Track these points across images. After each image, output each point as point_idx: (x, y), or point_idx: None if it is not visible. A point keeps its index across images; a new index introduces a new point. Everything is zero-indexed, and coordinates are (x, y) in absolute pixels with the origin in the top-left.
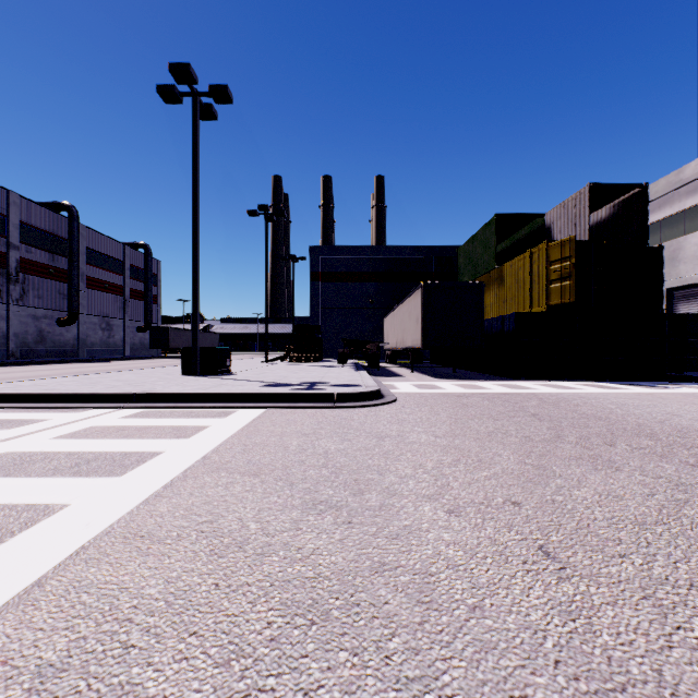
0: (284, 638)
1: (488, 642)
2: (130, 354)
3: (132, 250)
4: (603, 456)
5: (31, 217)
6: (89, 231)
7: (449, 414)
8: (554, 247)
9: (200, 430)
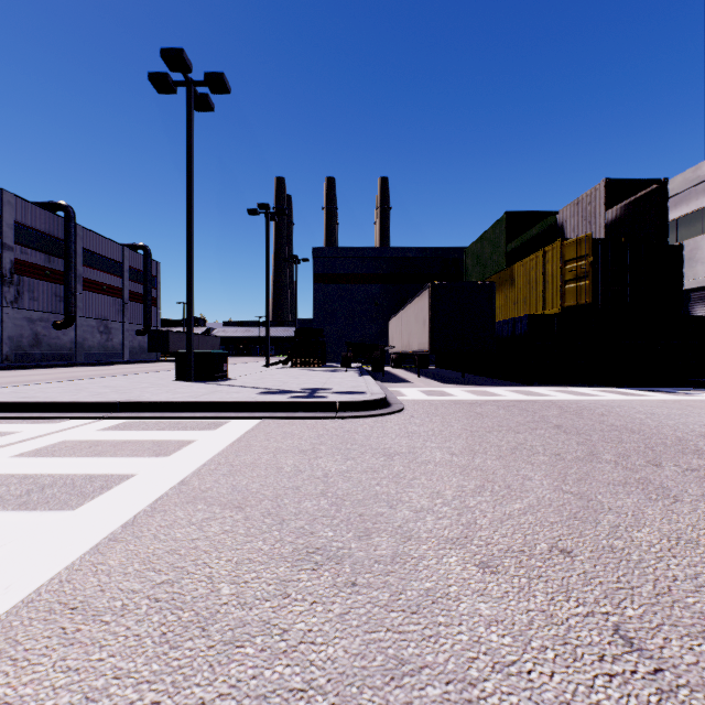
0: None
1: None
2: (129, 358)
3: (131, 251)
4: (653, 480)
5: (26, 217)
6: (87, 232)
7: (464, 426)
8: (569, 245)
9: (183, 445)
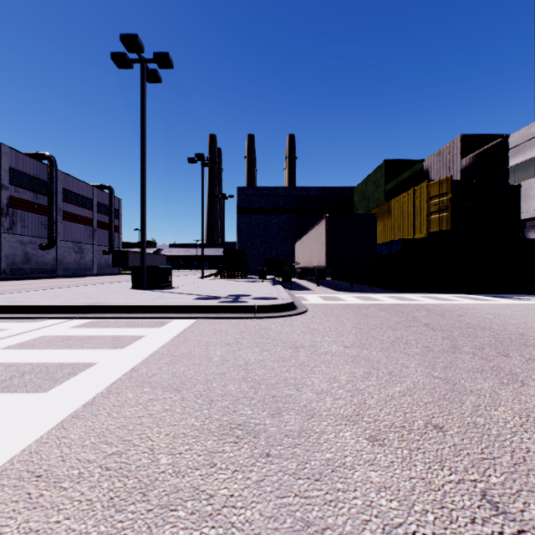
0: None
1: None
2: (97, 272)
3: (99, 190)
4: (503, 368)
5: (18, 164)
6: (65, 176)
7: (354, 324)
8: (433, 185)
9: (136, 339)
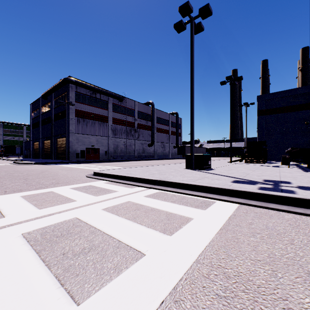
0: None
1: None
2: (171, 157)
3: (171, 115)
4: None
5: (140, 109)
6: (157, 110)
7: None
8: None
9: (183, 223)
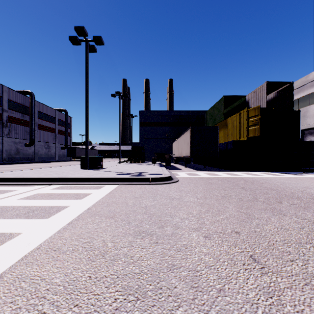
0: (122, 308)
1: (228, 311)
2: (58, 159)
3: (59, 112)
4: (277, 208)
5: (13, 97)
6: (39, 104)
7: (203, 188)
8: (250, 110)
9: (87, 195)
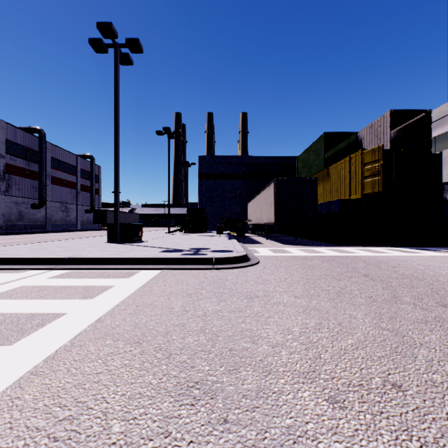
0: None
1: None
2: (80, 228)
3: (82, 159)
4: (446, 319)
5: (13, 137)
6: (53, 146)
7: (301, 275)
8: (367, 153)
9: (105, 290)
